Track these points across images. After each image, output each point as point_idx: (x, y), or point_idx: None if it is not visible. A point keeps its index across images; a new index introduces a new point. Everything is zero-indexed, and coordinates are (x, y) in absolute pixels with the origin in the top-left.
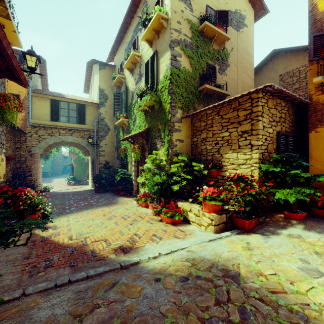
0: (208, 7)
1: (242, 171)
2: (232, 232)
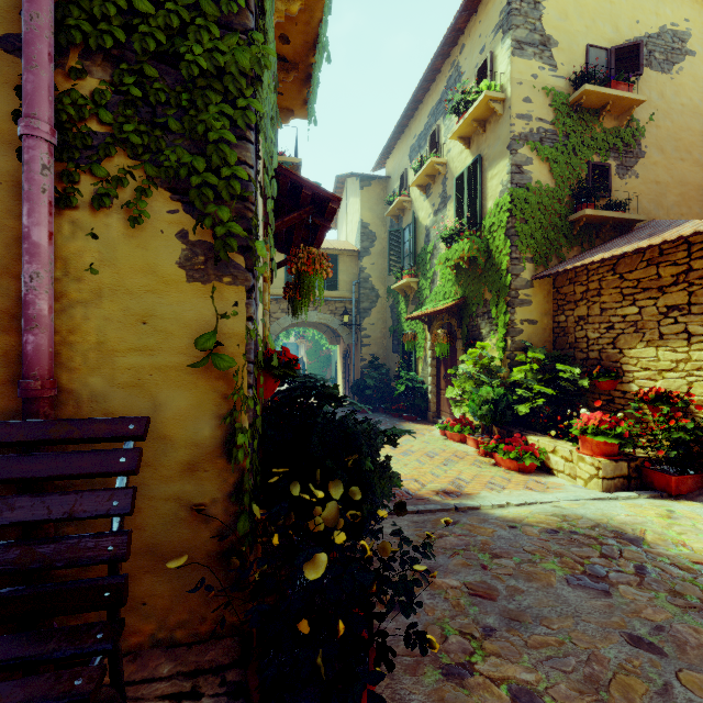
0: (591, 49)
1: (667, 384)
2: (639, 493)
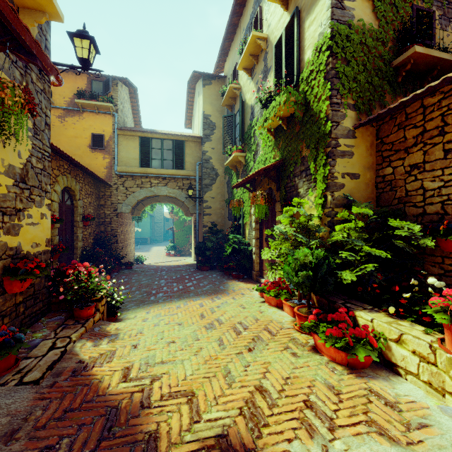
0: None
1: None
2: None
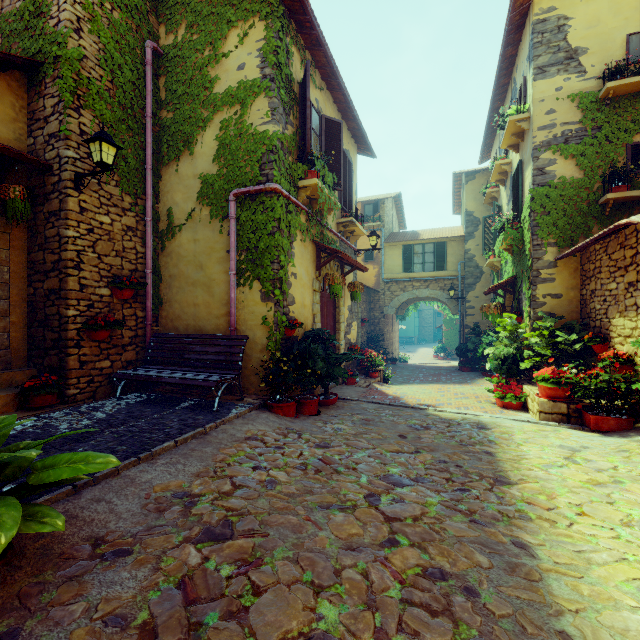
0: (632, 37)
1: (628, 348)
2: (562, 424)
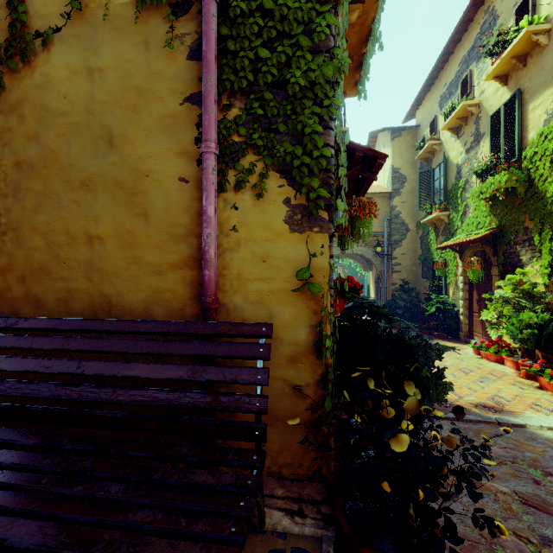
0: None
1: None
2: None
